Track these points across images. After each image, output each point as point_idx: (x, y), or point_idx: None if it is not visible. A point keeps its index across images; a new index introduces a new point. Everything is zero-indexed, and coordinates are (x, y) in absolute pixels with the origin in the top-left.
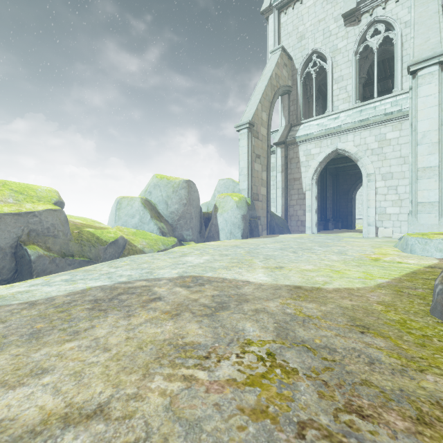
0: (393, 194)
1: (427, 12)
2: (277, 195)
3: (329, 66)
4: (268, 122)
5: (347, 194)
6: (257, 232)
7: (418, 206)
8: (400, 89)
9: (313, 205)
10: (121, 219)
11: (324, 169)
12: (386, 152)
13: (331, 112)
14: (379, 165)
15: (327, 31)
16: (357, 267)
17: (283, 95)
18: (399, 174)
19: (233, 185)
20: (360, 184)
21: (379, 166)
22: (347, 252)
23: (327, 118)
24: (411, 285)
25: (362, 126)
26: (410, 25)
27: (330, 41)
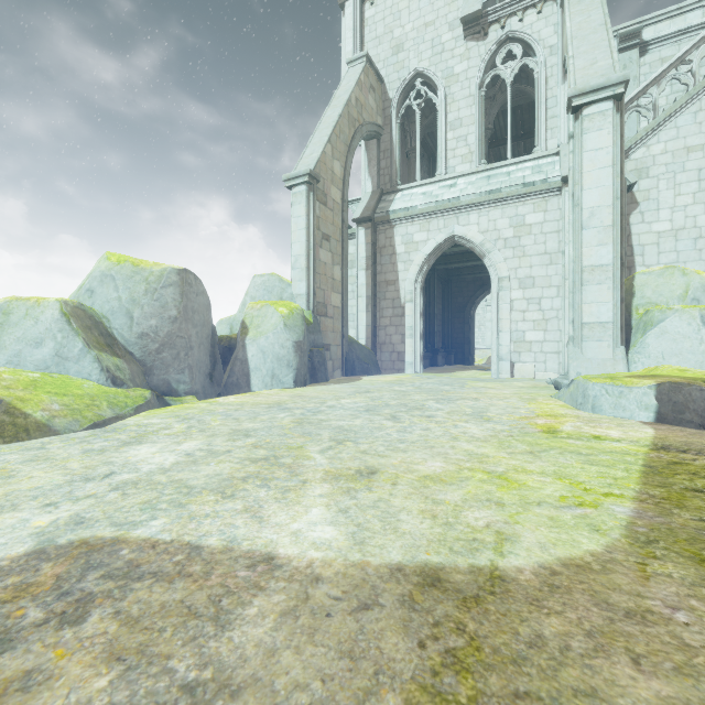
0: (535, 311)
1: (589, 24)
2: (359, 308)
3: (441, 100)
4: (345, 179)
5: (462, 311)
6: (325, 373)
7: (583, 329)
8: (544, 149)
9: (416, 327)
10: (6, 348)
11: (432, 271)
12: (525, 245)
13: (445, 175)
14: (516, 265)
15: (438, 43)
16: (534, 458)
17: (369, 139)
18: (544, 280)
19: (281, 286)
20: (482, 296)
21: (516, 266)
22: (490, 415)
23: (438, 185)
24: (700, 524)
25: (491, 201)
26: (557, 53)
27: (443, 60)
